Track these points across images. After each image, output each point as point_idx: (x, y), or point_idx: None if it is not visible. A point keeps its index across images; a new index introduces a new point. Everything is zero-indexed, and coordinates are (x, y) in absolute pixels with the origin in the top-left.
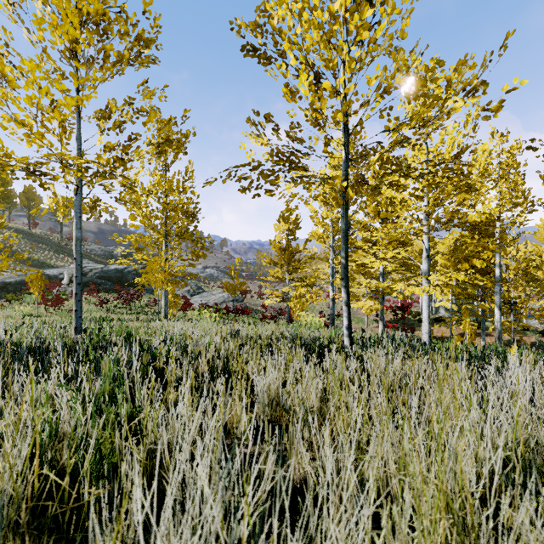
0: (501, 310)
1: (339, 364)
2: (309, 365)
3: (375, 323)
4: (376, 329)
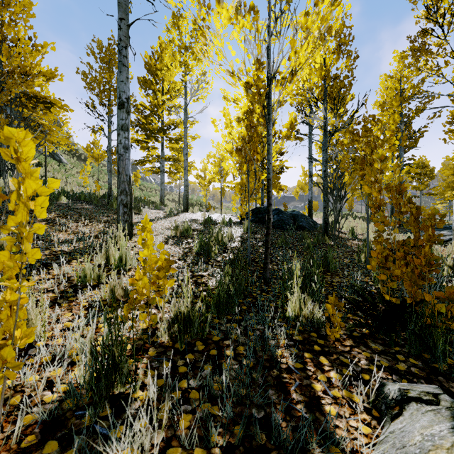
0: None
1: None
2: None
3: None
4: None
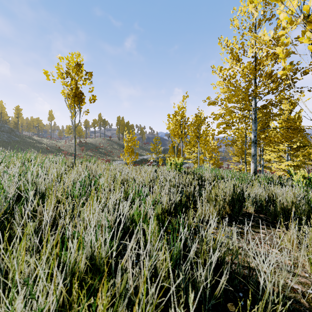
0: None
1: None
2: None
3: None
4: None
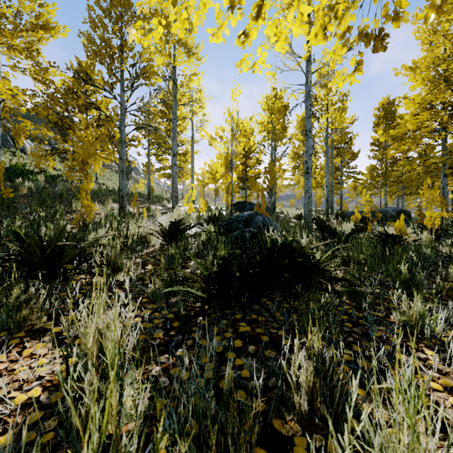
0: None
1: None
2: None
3: None
4: None
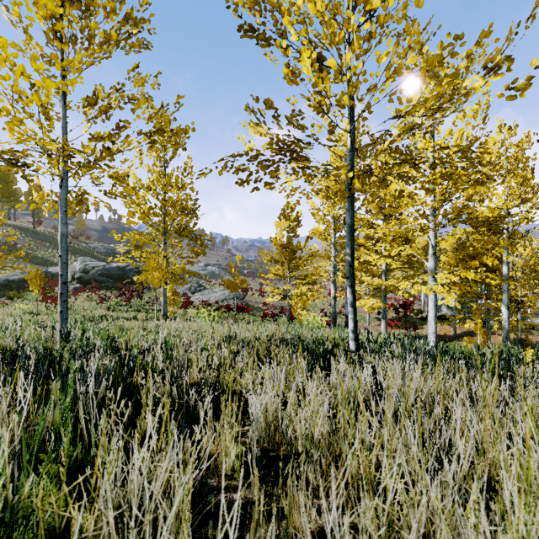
0: (508, 309)
1: (348, 378)
2: (313, 377)
3: (376, 321)
4: (378, 327)
